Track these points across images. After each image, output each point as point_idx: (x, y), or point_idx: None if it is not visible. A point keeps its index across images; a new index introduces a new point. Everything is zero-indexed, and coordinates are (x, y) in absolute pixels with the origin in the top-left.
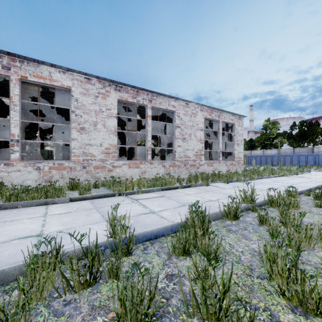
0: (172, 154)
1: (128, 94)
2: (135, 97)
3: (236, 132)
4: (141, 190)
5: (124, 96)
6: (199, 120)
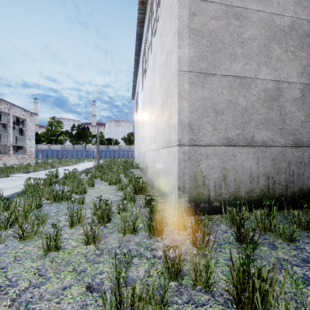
0: None
1: None
2: None
3: (28, 127)
4: None
5: None
6: None
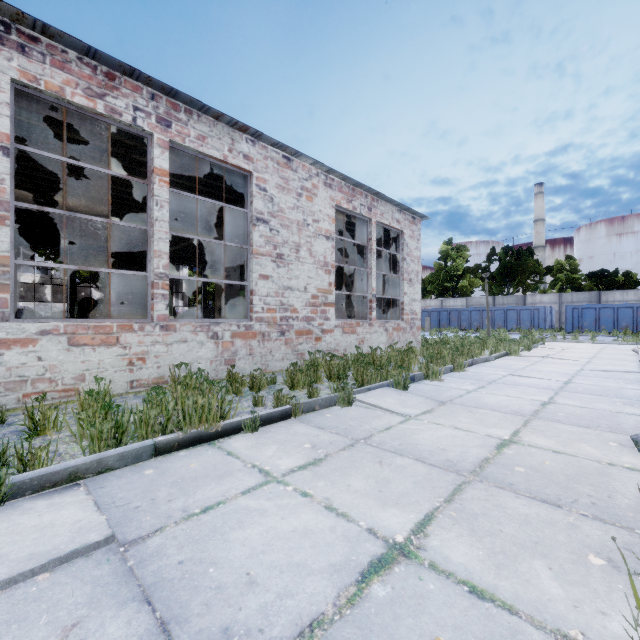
0: (244, 300)
1: (65, 75)
2: (98, 93)
3: (407, 251)
4: (6, 483)
5: (45, 76)
6: (323, 211)
